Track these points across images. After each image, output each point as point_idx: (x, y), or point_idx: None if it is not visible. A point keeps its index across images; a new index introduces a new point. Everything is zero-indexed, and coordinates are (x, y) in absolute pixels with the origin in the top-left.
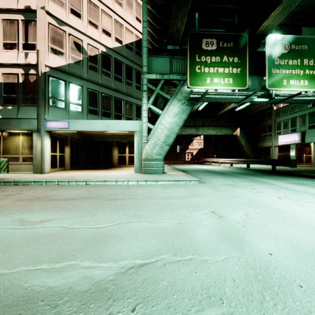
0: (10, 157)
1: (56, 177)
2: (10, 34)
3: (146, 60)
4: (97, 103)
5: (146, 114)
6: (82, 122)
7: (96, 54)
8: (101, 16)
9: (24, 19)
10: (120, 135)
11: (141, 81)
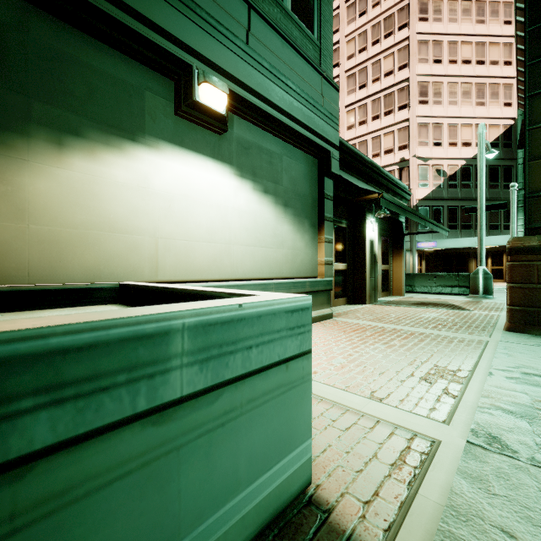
0: None
1: None
2: None
3: (522, 176)
4: (456, 218)
5: (522, 228)
6: (449, 241)
7: (455, 171)
8: (460, 132)
9: (399, 168)
10: None
11: (512, 177)
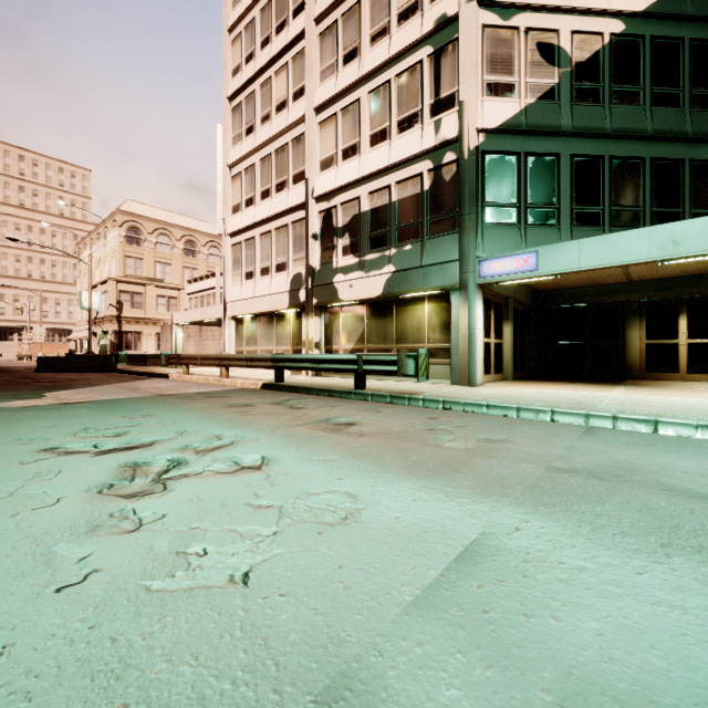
0: (408, 349)
1: (531, 400)
2: (407, 98)
3: None
4: (598, 192)
5: None
6: (579, 247)
7: (594, 51)
8: None
9: (433, 52)
10: (654, 280)
11: None
